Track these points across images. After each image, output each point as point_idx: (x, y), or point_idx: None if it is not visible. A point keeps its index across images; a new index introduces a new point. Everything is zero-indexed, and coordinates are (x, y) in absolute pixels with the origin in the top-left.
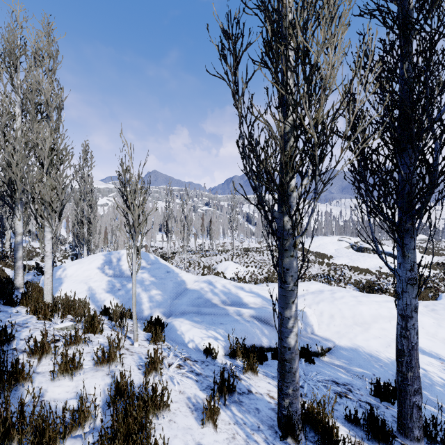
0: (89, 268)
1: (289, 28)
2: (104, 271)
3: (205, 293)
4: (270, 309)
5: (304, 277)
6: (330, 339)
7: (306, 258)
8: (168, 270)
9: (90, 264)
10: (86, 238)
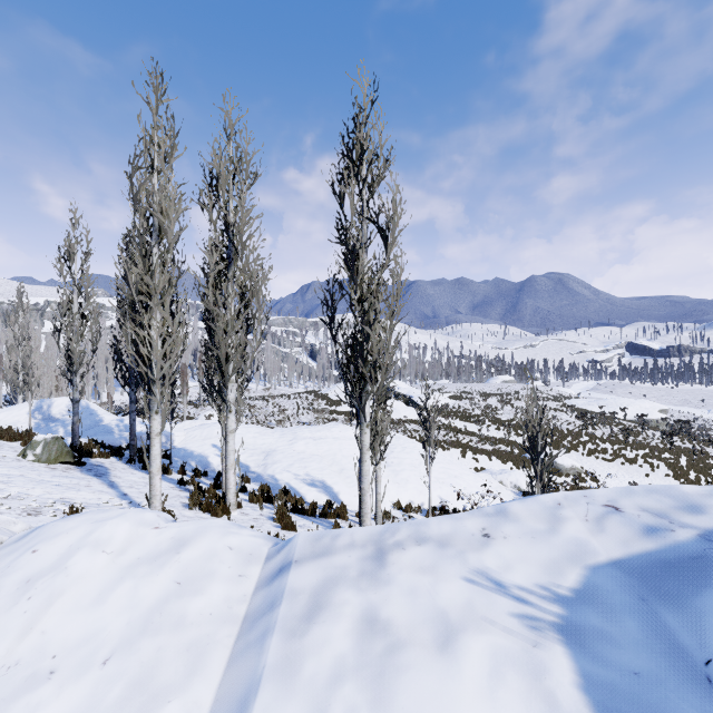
0: (19, 414)
1: (75, 321)
2: (34, 416)
3: (110, 426)
4: (144, 431)
5: (283, 424)
6: (176, 446)
7: (314, 405)
8: (92, 413)
9: (20, 411)
10: (21, 387)
